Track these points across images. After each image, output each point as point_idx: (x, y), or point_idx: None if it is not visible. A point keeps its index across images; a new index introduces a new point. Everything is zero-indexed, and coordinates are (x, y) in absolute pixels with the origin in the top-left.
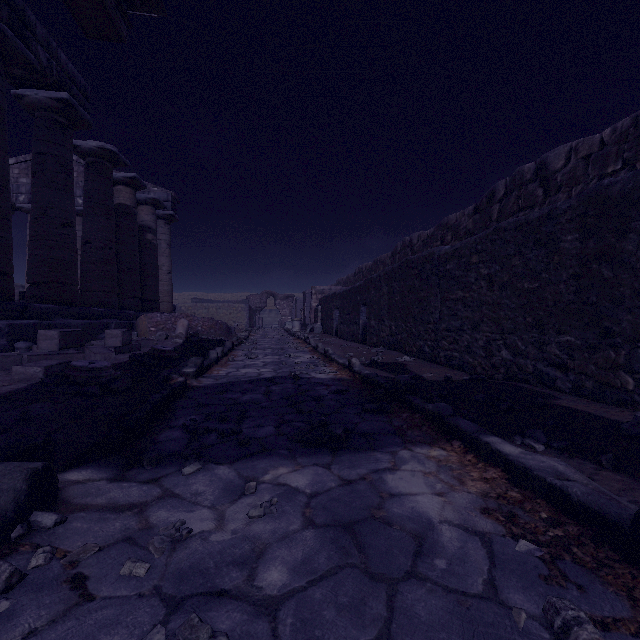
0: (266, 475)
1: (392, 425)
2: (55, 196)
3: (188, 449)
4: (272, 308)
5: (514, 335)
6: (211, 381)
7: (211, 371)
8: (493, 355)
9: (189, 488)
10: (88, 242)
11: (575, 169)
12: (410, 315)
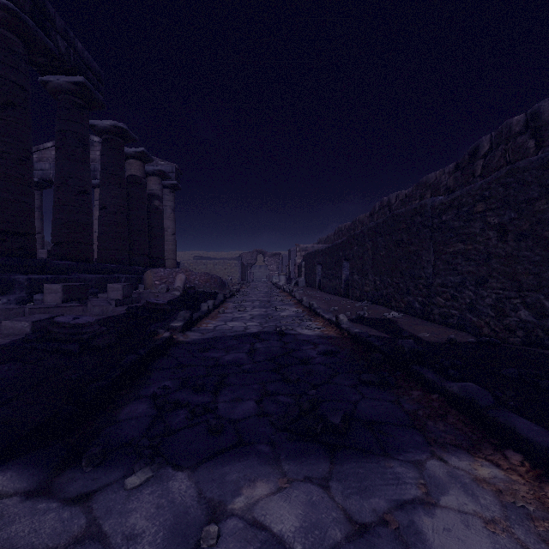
0: (237, 497)
1: (402, 409)
2: (74, 167)
3: (145, 438)
4: (261, 264)
5: (538, 293)
6: (197, 335)
7: (200, 324)
8: (506, 315)
9: (125, 521)
10: (104, 208)
11: None
12: (397, 270)
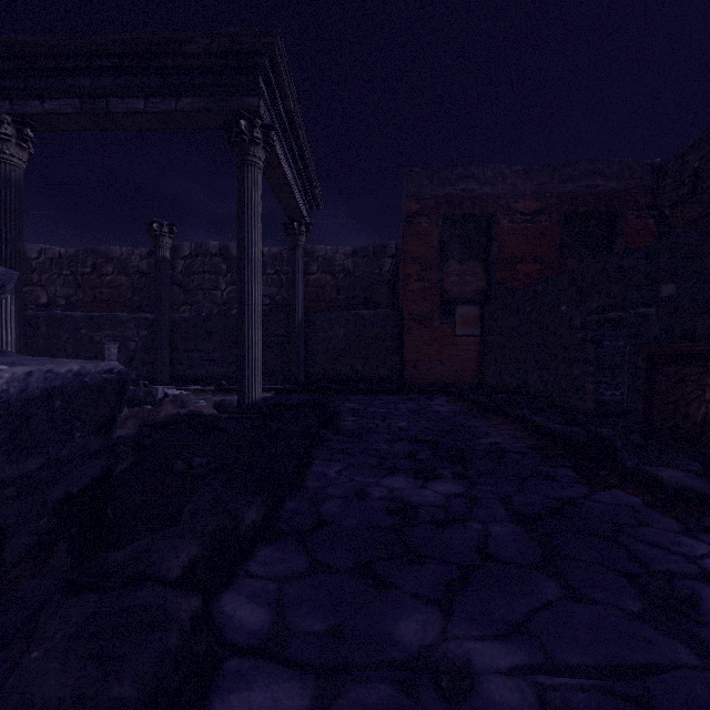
0: None
1: None
2: None
3: None
4: None
5: None
6: None
7: None
8: None
9: None
10: None
11: (45, 263)
12: None
